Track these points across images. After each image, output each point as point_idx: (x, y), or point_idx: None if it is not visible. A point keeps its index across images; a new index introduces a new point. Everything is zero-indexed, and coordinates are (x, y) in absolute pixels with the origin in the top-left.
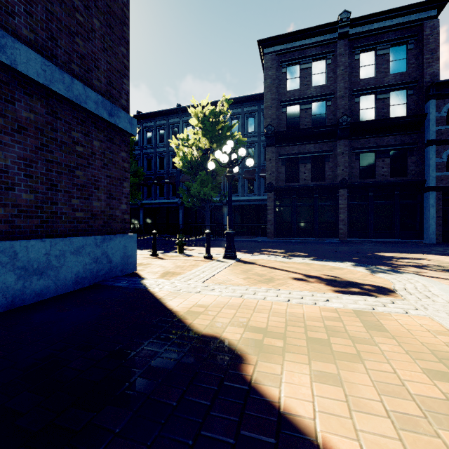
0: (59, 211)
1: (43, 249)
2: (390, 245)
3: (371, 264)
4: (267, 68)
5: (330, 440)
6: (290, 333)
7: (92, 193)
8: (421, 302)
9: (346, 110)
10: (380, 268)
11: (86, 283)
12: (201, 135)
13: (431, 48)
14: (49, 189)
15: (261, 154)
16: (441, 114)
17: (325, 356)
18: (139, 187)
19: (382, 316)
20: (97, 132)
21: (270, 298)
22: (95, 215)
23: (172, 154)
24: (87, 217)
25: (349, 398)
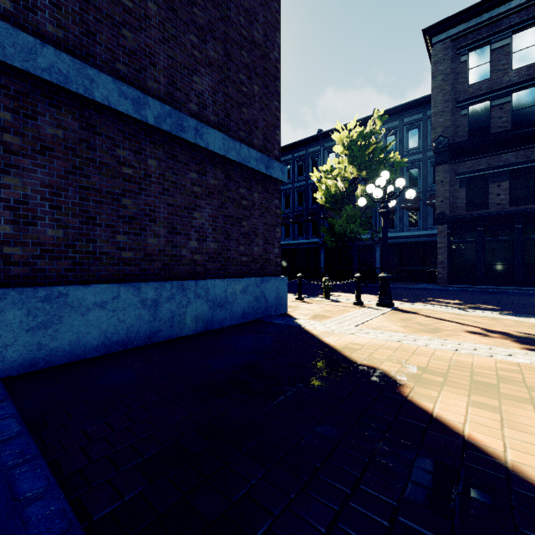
0: (231, 256)
1: (223, 287)
2: None
3: None
4: (437, 62)
5: (476, 437)
6: (453, 375)
7: (253, 240)
8: None
9: None
10: None
11: (250, 318)
12: (347, 162)
13: None
14: (225, 238)
15: (428, 175)
16: None
17: (489, 395)
18: None
19: None
20: (256, 186)
21: (433, 346)
22: (255, 259)
23: (312, 188)
24: (249, 261)
25: (506, 423)
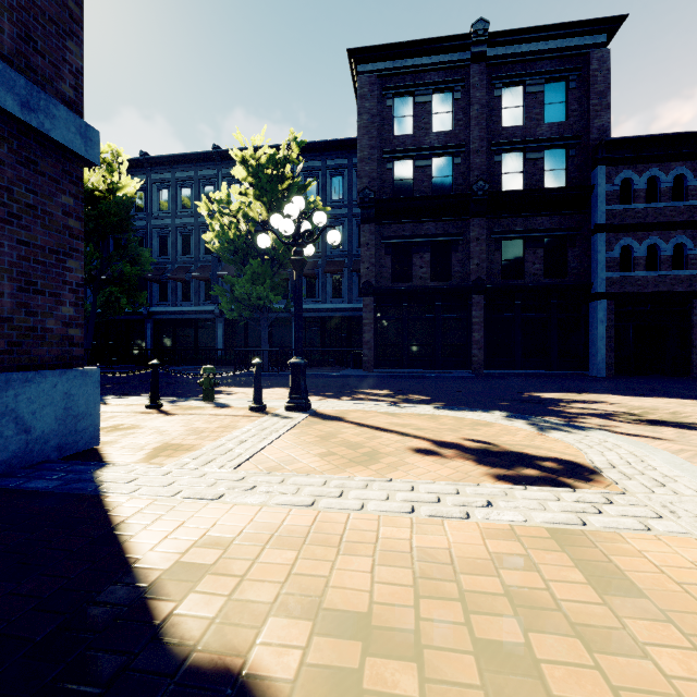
0: None
1: None
2: (546, 380)
3: (532, 414)
4: (363, 96)
5: None
6: (430, 624)
7: None
8: (656, 496)
9: (482, 173)
10: (550, 421)
11: None
12: (253, 196)
13: (600, 89)
14: None
15: (353, 236)
16: (613, 187)
17: None
18: (145, 284)
19: (605, 539)
20: None
21: (374, 506)
22: None
23: (205, 230)
24: None
25: None
